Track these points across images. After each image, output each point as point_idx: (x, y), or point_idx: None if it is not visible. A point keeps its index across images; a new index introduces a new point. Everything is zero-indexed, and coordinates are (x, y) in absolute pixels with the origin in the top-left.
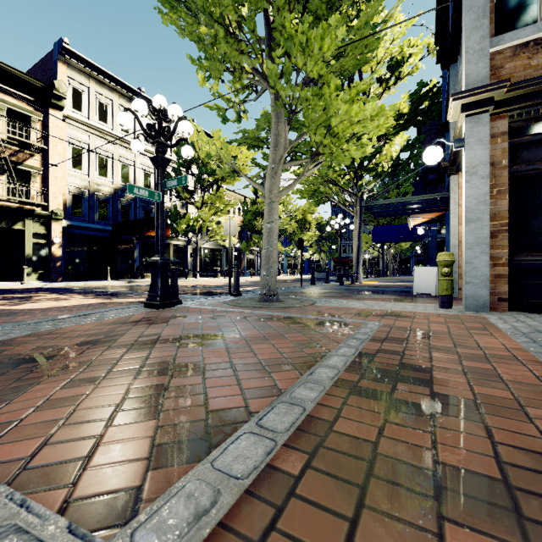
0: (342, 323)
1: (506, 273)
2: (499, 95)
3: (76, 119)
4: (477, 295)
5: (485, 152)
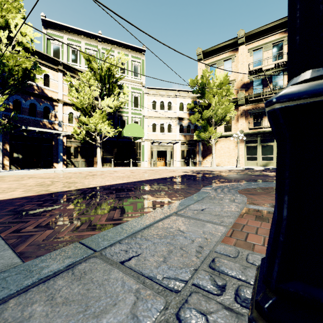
0: None
1: None
2: None
3: None
4: None
5: None
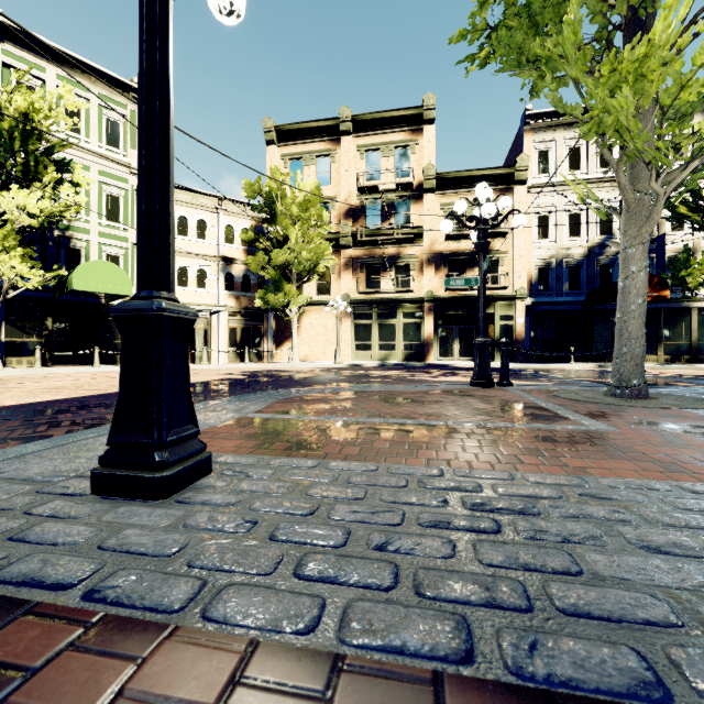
0: (569, 421)
1: None
2: None
3: (541, 185)
4: None
5: None
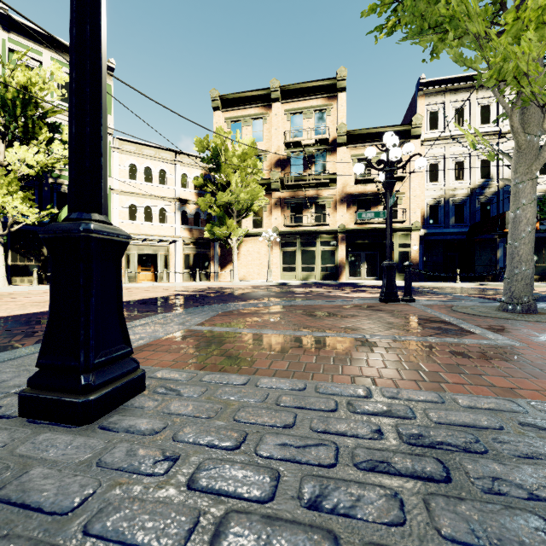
0: (475, 335)
1: None
2: None
3: (432, 139)
4: None
5: None
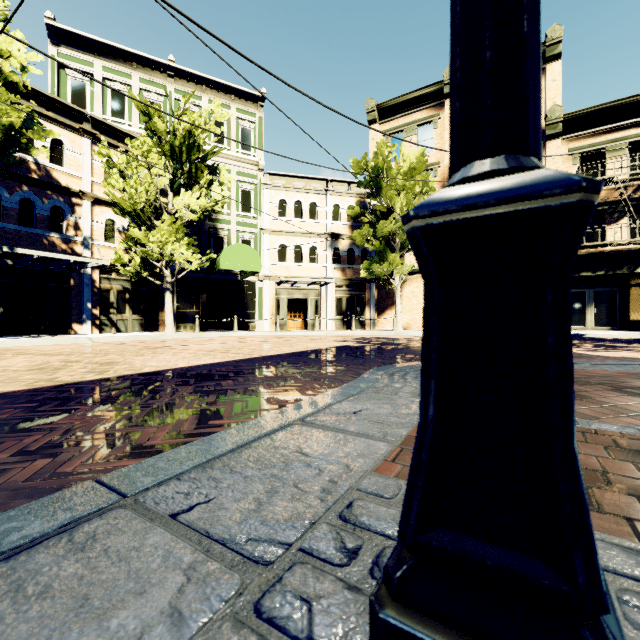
0: None
1: None
2: None
3: None
4: None
5: None
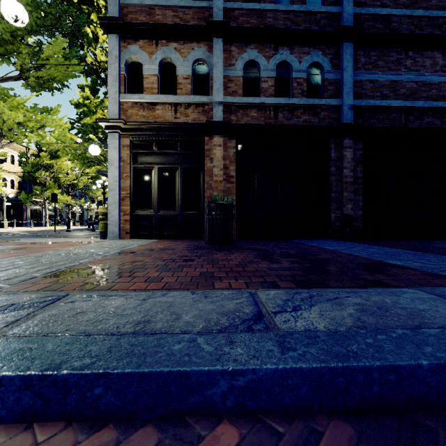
0: None
1: (129, 219)
2: (122, 125)
3: None
4: (113, 230)
5: (117, 154)
